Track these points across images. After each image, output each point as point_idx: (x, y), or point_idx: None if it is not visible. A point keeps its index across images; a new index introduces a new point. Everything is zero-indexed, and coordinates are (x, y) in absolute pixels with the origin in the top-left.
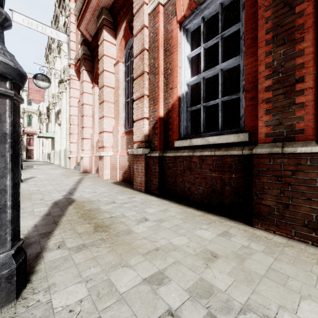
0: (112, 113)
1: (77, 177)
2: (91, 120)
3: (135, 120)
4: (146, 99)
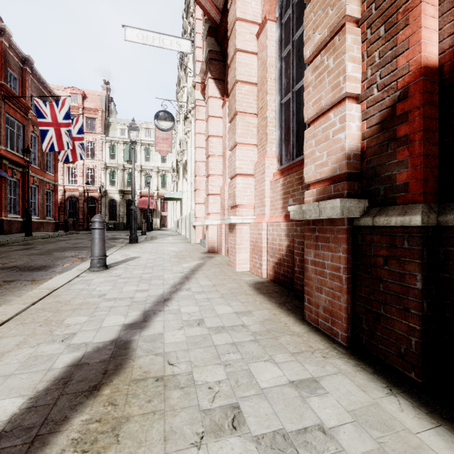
0: (252, 136)
1: (194, 261)
2: (221, 163)
3: (309, 122)
4: (352, 31)
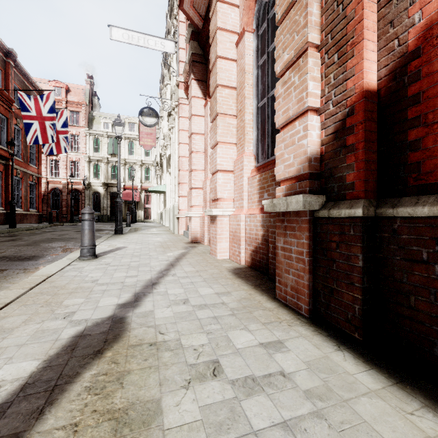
0: (232, 136)
1: (178, 251)
2: (203, 159)
3: (280, 128)
4: (313, 55)
